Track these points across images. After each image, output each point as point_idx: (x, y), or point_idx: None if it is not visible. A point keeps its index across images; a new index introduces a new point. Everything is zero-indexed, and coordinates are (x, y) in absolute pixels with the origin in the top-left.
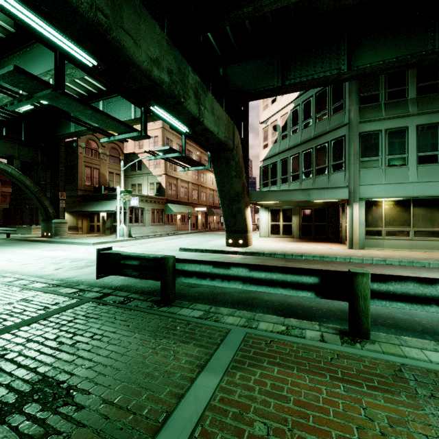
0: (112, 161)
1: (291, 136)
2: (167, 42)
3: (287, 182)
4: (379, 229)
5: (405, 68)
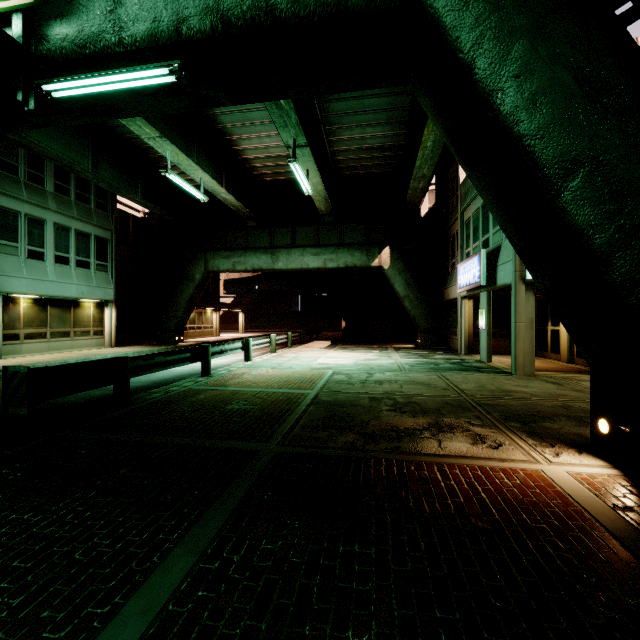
0: None
1: None
2: None
3: None
4: (18, 332)
5: (66, 168)
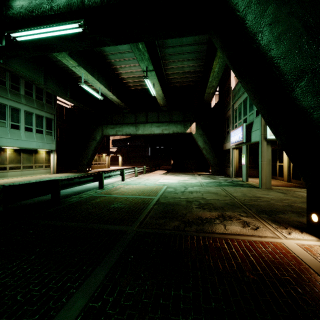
0: None
1: None
2: None
3: None
4: (6, 166)
5: (30, 82)
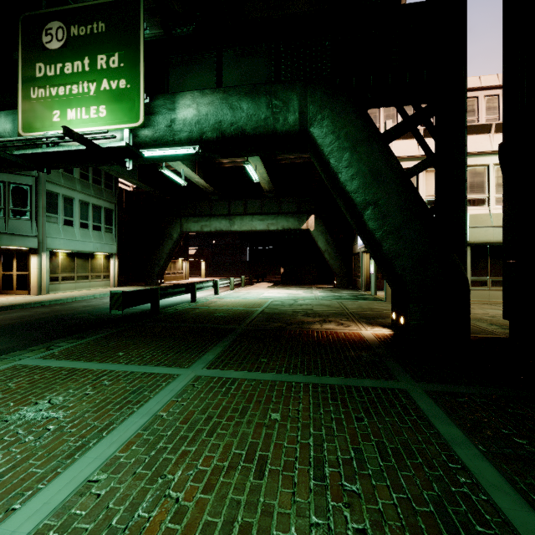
0: None
1: None
2: None
3: None
4: (58, 275)
5: None
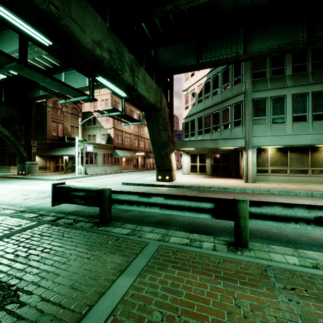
0: (73, 118)
1: (205, 100)
2: (107, 29)
3: (201, 134)
4: (266, 168)
5: (283, 53)
